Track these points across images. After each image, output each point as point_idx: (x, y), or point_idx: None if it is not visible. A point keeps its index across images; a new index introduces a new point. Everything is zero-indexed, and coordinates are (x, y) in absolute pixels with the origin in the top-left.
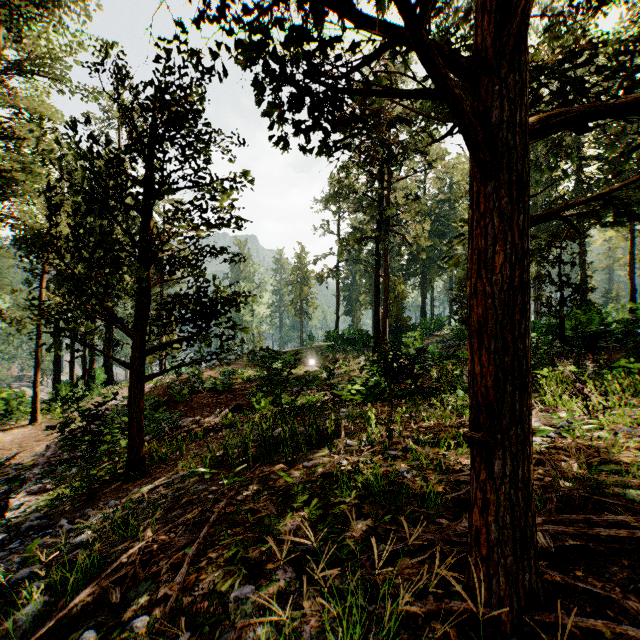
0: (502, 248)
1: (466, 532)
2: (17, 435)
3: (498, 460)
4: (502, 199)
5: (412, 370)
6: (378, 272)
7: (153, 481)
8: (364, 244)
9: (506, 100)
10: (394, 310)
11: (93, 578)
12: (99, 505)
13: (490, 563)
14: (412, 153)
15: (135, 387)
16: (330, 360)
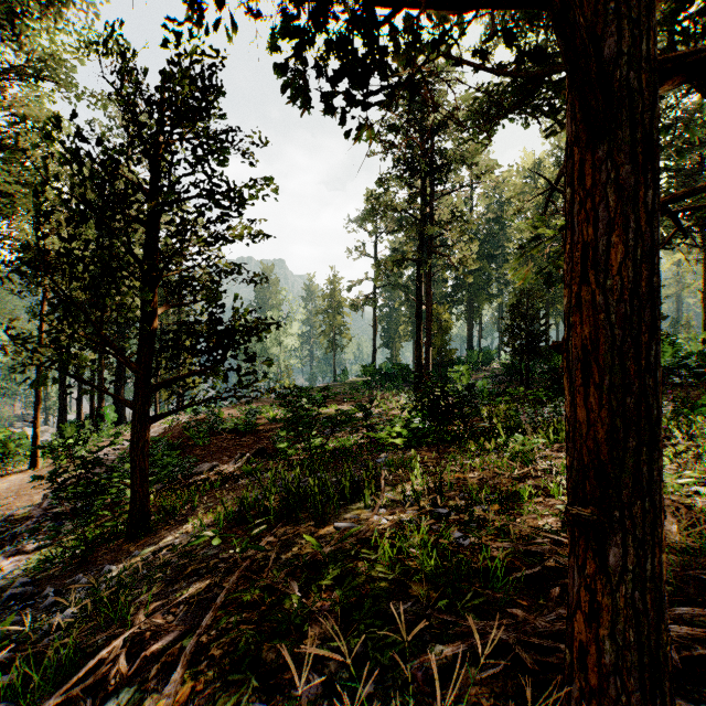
0: (621, 239)
1: (551, 630)
2: (14, 482)
3: (615, 547)
4: (620, 168)
5: (461, 409)
6: (420, 299)
7: (158, 541)
8: (404, 268)
9: (625, 25)
10: (438, 342)
11: (67, 676)
12: (93, 570)
13: (604, 698)
14: (458, 165)
15: (138, 430)
16: (366, 397)
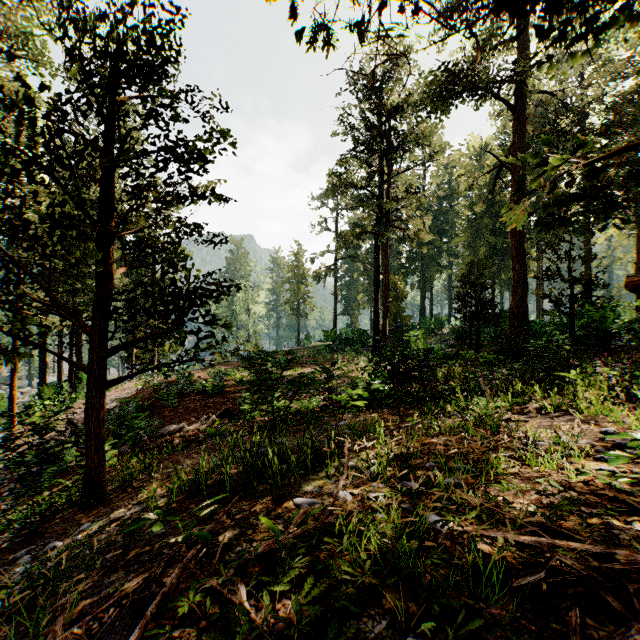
0: None
1: None
2: None
3: None
4: None
5: (421, 372)
6: (377, 269)
7: (110, 512)
8: (363, 240)
9: None
10: (393, 309)
11: None
12: (39, 545)
13: None
14: (413, 145)
15: (93, 395)
16: (328, 360)
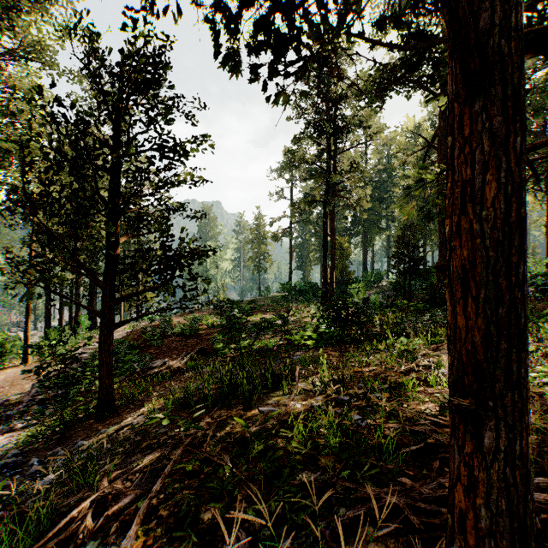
0: (494, 177)
1: (433, 496)
2: (10, 374)
3: (489, 431)
4: (493, 119)
5: (359, 318)
6: (326, 232)
7: (120, 421)
8: (314, 207)
9: (497, 1)
10: (340, 265)
11: (45, 530)
12: (69, 444)
13: None
14: (356, 128)
15: (105, 334)
16: (284, 308)
